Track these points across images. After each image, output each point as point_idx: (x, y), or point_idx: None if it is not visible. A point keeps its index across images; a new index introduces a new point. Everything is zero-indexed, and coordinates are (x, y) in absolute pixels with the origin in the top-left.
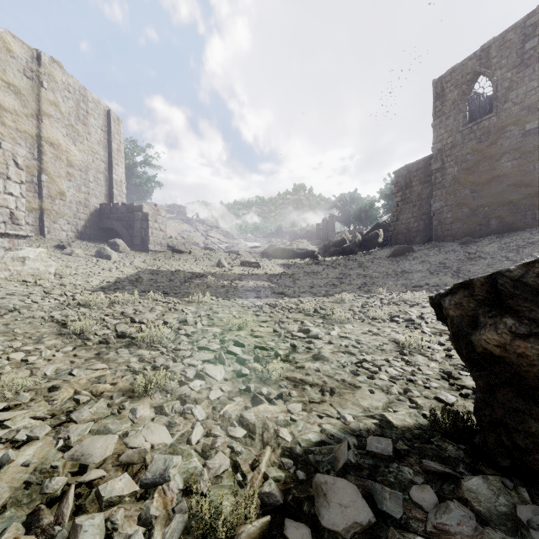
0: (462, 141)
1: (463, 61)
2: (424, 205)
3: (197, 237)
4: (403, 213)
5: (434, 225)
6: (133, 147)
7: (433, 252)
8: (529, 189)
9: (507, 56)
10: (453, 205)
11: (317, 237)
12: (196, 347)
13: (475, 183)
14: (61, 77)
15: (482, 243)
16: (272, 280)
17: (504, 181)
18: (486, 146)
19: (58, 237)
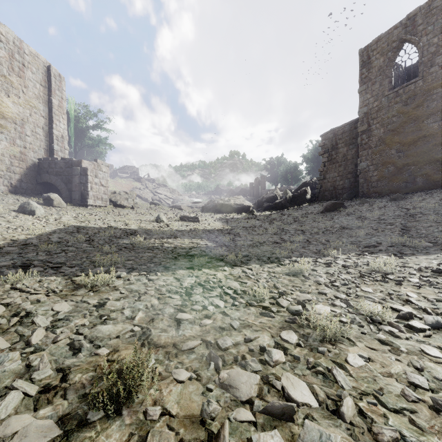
0: (388, 104)
1: (389, 29)
2: (350, 164)
3: (146, 194)
4: (330, 172)
5: (361, 182)
6: (86, 112)
7: (365, 207)
8: None
9: (433, 22)
10: (379, 164)
11: (250, 194)
12: None
13: (401, 143)
14: None
15: (416, 199)
16: (210, 237)
17: (431, 141)
18: (412, 109)
19: None
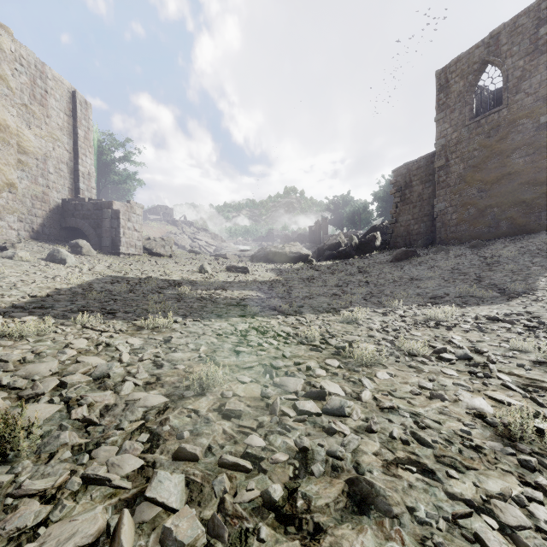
0: (469, 136)
1: (470, 49)
2: (426, 205)
3: (183, 240)
4: (403, 214)
5: (438, 227)
6: (111, 141)
7: (440, 256)
8: (544, 187)
9: (519, 42)
10: (458, 206)
11: (309, 241)
12: (80, 475)
13: (483, 181)
14: (9, 46)
15: (496, 247)
16: (262, 289)
17: (516, 179)
18: (495, 142)
19: (5, 236)
